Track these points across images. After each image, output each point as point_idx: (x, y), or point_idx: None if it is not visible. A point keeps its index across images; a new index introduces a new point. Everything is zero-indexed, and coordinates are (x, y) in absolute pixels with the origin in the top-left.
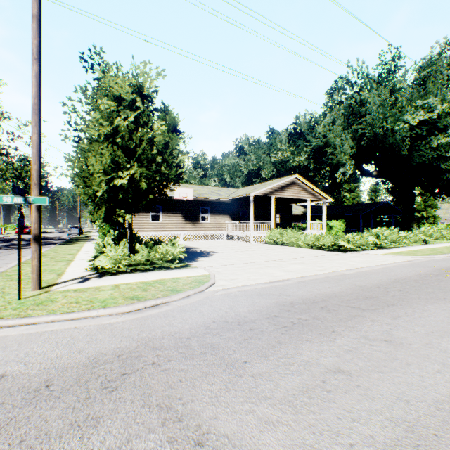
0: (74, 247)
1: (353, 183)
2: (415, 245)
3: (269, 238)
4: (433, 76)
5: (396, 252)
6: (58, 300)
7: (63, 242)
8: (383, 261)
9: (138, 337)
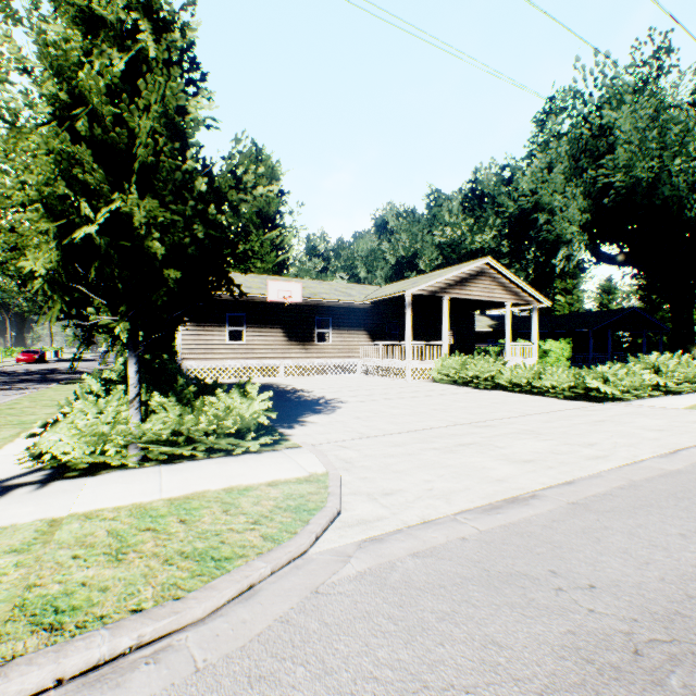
0: None
1: (570, 279)
2: None
3: (440, 372)
4: None
5: None
6: None
7: (75, 378)
8: None
9: None
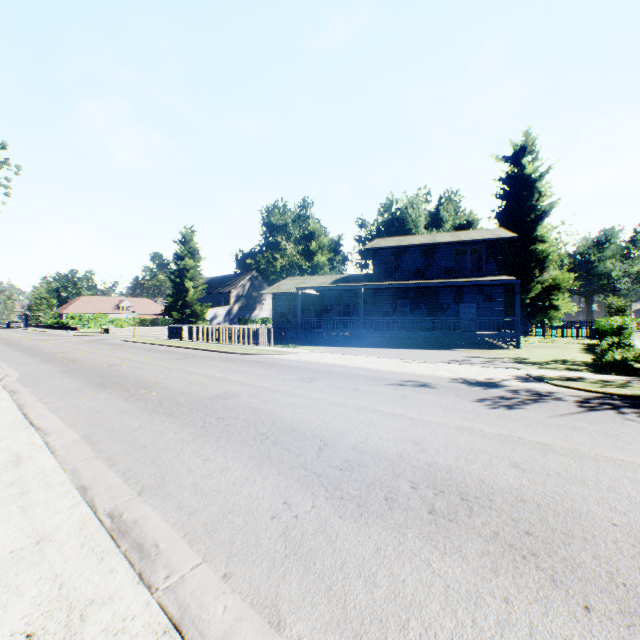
0: None
1: None
2: None
3: None
4: None
5: None
6: None
7: None
8: None
9: None
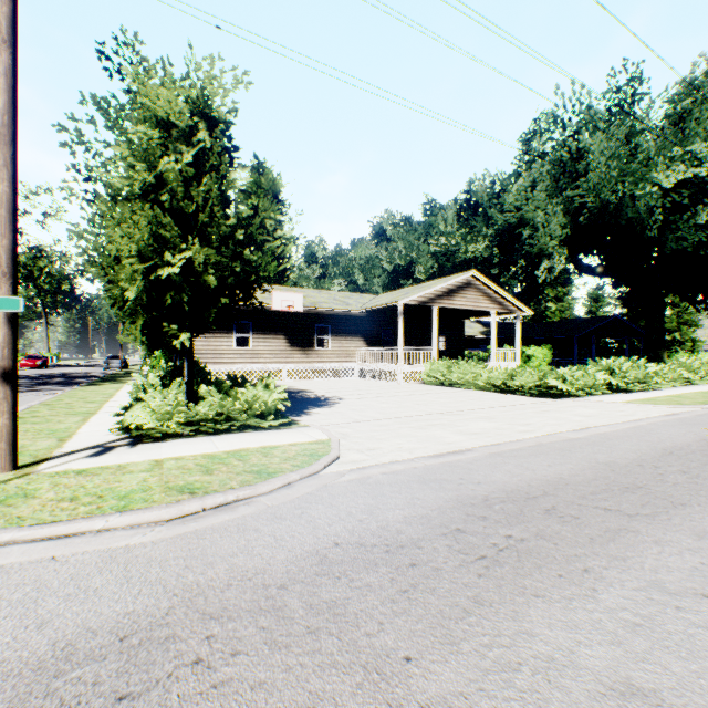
0: (107, 389)
1: (561, 287)
2: (673, 387)
3: (429, 375)
4: (698, 109)
5: (645, 398)
6: (37, 494)
7: (91, 381)
8: (629, 414)
9: (176, 585)
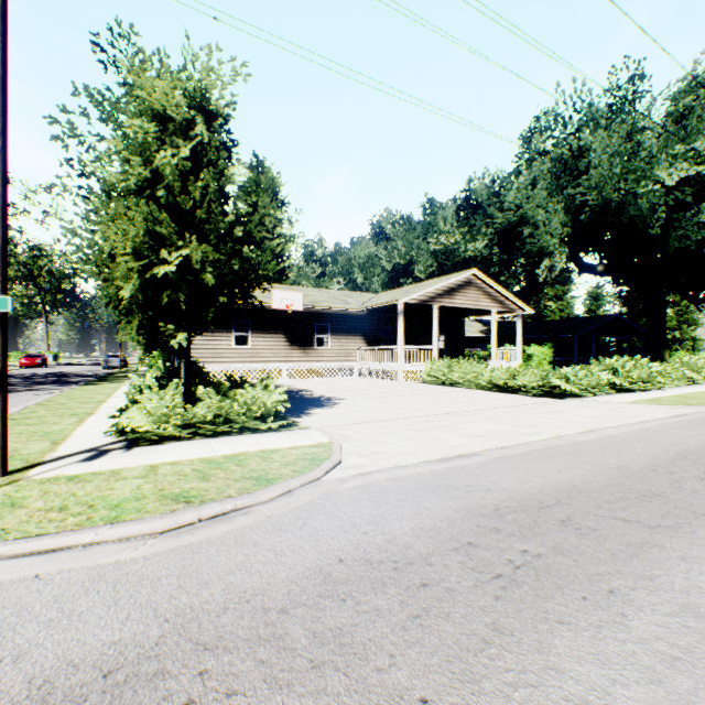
0: (105, 389)
1: (560, 286)
2: (676, 387)
3: (430, 374)
4: (700, 106)
5: (650, 398)
6: (25, 503)
7: (90, 380)
8: (636, 415)
9: (167, 608)
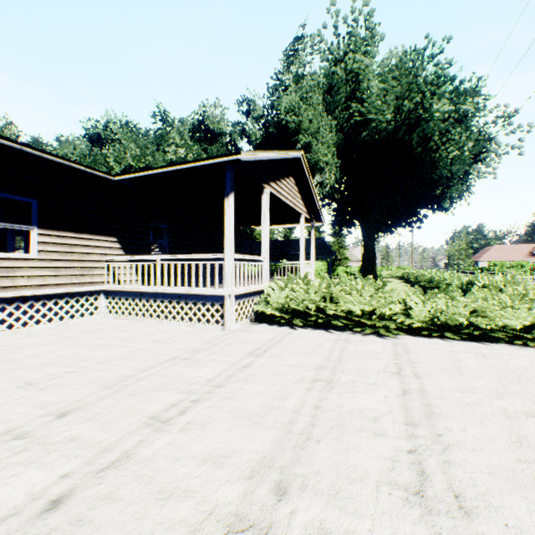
0: None
1: None
2: None
3: (280, 307)
4: None
5: None
6: None
7: None
8: None
9: None
